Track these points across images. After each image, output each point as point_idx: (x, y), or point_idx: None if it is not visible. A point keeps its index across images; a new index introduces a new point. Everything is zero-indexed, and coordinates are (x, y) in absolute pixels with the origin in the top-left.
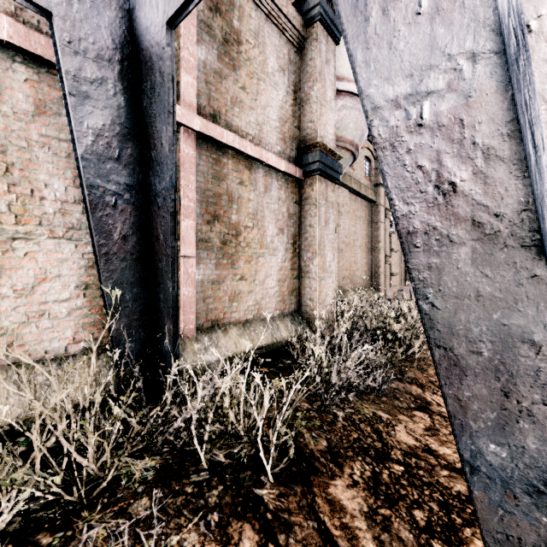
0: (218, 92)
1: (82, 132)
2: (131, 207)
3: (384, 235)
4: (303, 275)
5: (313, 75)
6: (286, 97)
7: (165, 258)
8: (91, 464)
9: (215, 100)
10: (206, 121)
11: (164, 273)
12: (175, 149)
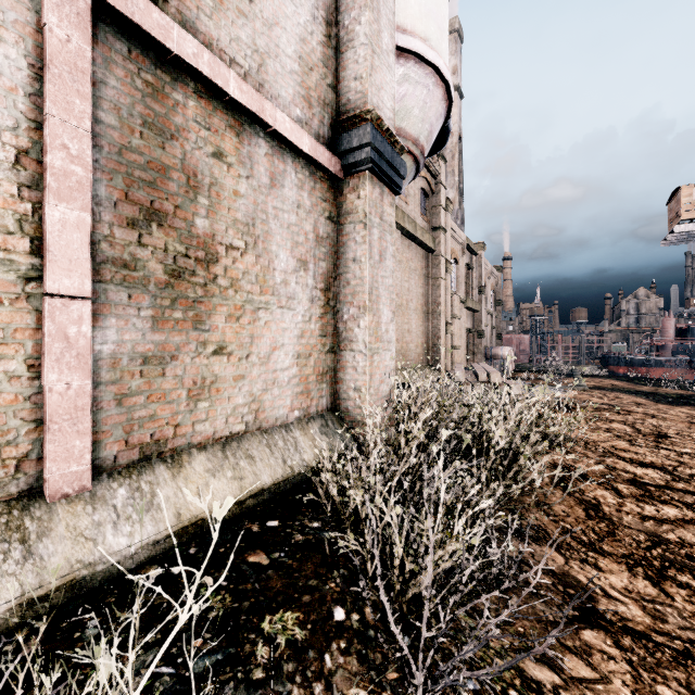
0: None
1: None
2: None
3: (444, 296)
4: (343, 346)
5: None
6: (312, 24)
7: None
8: None
9: None
10: None
11: None
12: None
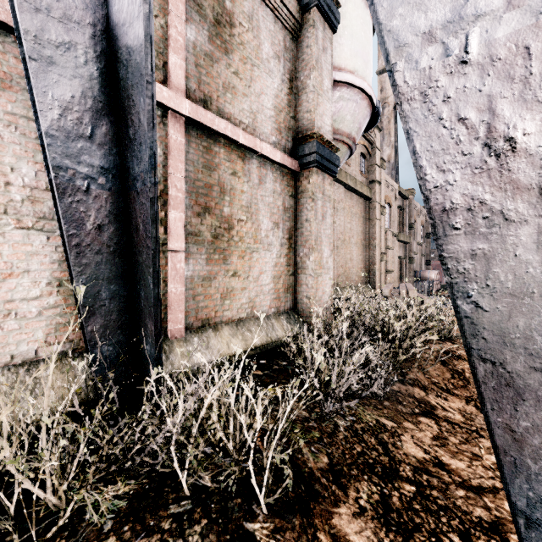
0: (209, 76)
1: (46, 103)
2: (106, 193)
3: (379, 232)
4: (299, 272)
5: (309, 63)
6: (282, 85)
7: (145, 251)
8: (48, 495)
9: (206, 84)
10: (196, 106)
11: (144, 267)
12: (155, 125)
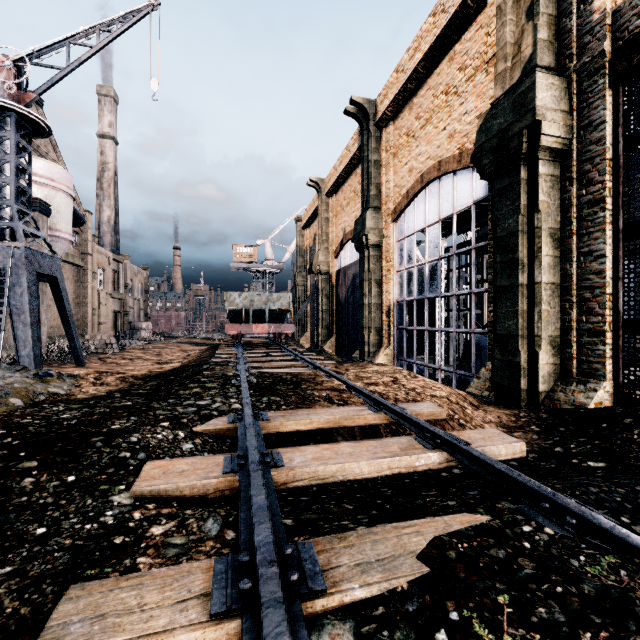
0: None
1: None
2: None
3: (91, 293)
4: None
5: None
6: None
7: None
8: None
9: None
10: None
11: None
12: None
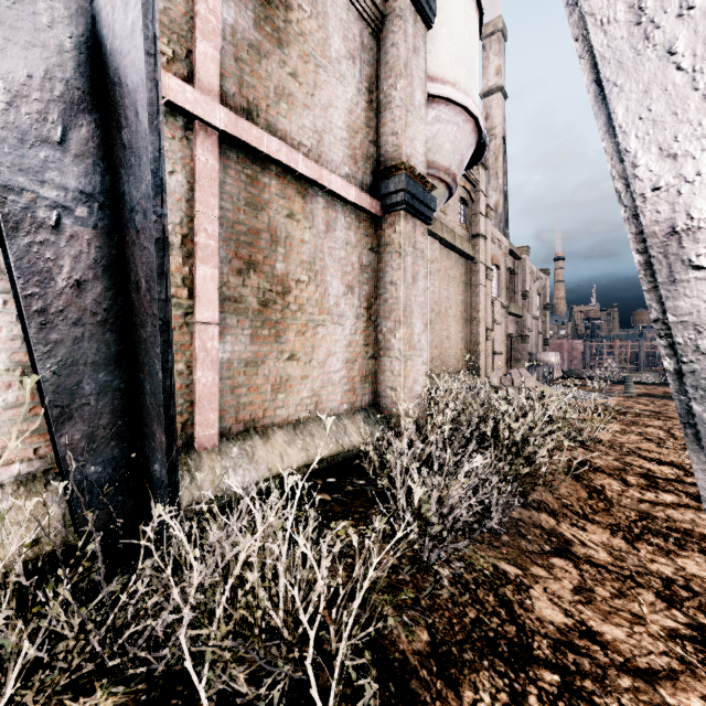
0: (255, 76)
1: None
2: (89, 231)
3: (484, 302)
4: (382, 353)
5: (395, 68)
6: (357, 96)
7: (150, 320)
8: None
9: (251, 87)
10: (235, 116)
11: (149, 346)
12: (161, 124)
